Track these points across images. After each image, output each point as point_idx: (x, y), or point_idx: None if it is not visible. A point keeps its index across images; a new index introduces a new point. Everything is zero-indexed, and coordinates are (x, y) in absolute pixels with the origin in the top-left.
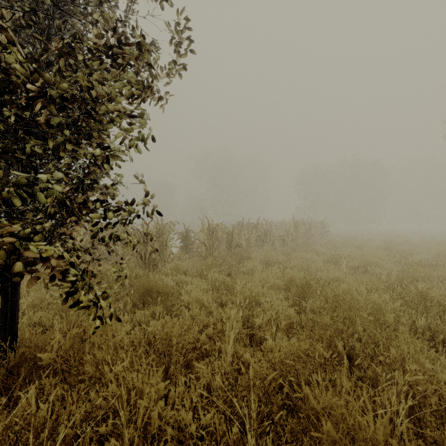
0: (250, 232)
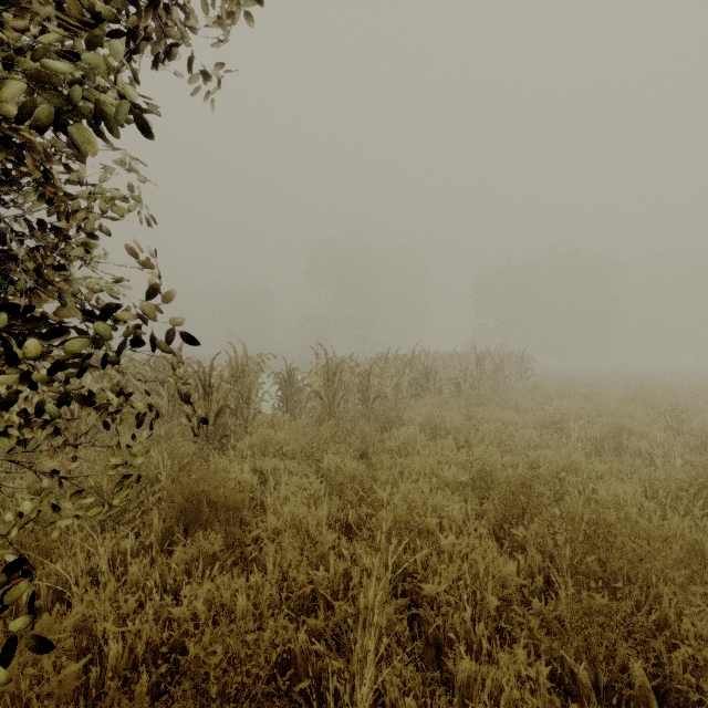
0: (400, 372)
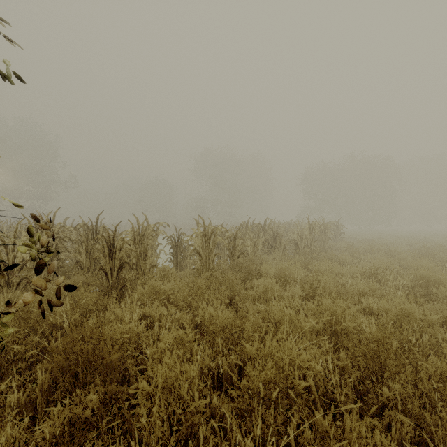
0: (256, 235)
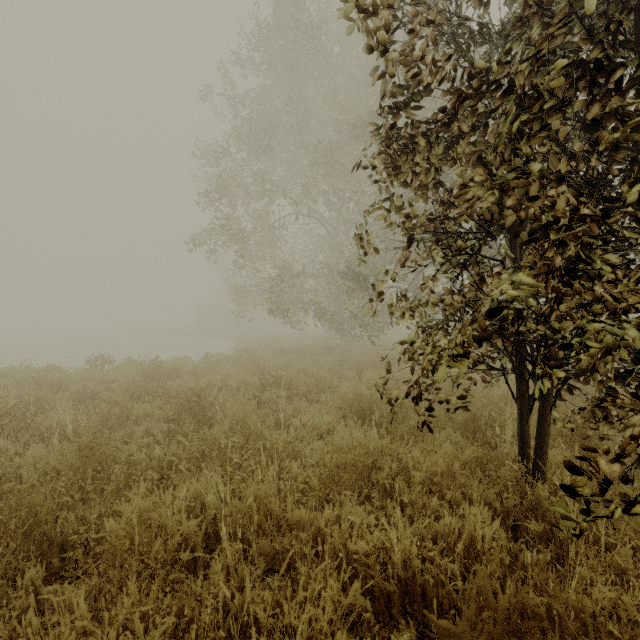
0: None
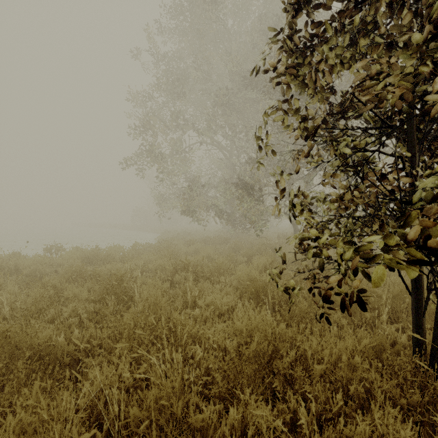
0: None
